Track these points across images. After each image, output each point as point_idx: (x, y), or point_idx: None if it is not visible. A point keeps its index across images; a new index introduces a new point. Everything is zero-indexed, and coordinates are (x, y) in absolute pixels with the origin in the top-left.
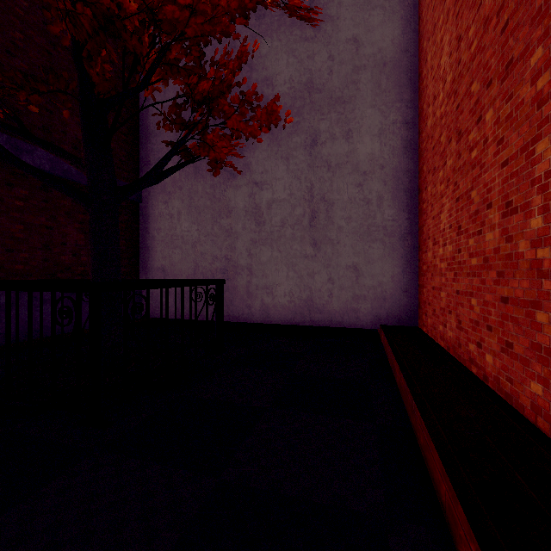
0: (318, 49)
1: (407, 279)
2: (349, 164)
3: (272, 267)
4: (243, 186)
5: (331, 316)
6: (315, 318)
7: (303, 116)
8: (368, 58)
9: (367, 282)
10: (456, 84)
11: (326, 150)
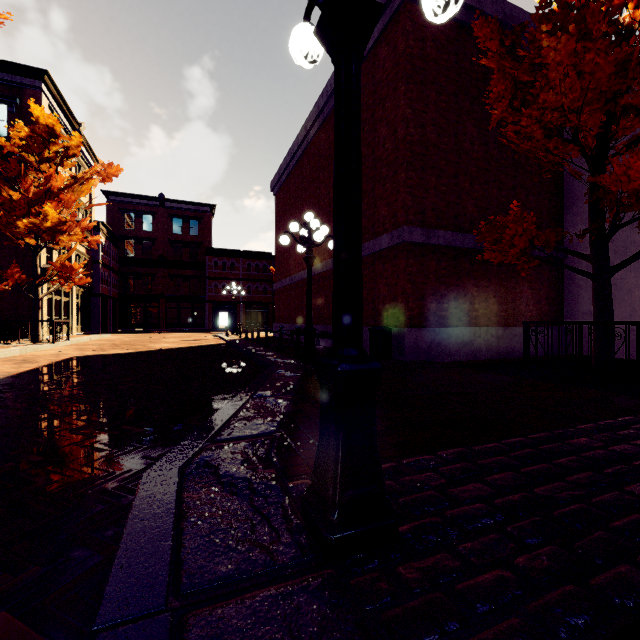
0: None
1: None
2: None
3: None
4: None
5: None
6: None
7: None
8: None
9: None
10: None
11: None
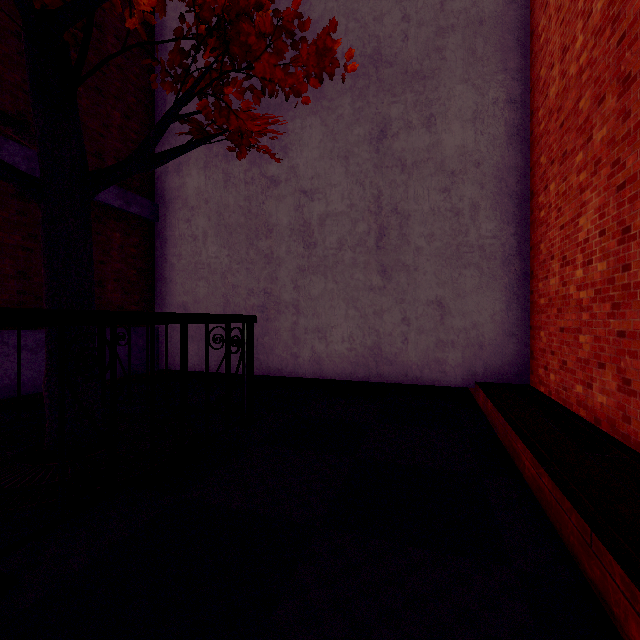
0: (389, 8)
1: (514, 318)
2: (430, 161)
3: (326, 303)
4: (287, 196)
5: (406, 369)
6: (384, 371)
7: (367, 100)
8: (457, 16)
9: (456, 323)
10: (618, 5)
11: (399, 144)
